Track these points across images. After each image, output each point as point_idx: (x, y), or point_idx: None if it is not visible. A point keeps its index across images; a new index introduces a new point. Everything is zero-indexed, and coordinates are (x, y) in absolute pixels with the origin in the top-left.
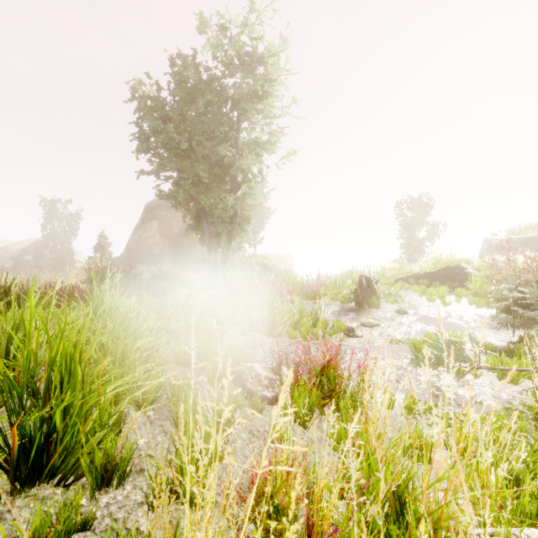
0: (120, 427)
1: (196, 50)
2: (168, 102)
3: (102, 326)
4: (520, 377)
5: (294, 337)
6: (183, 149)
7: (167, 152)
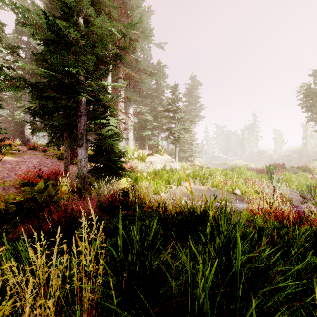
0: (226, 179)
1: (314, 70)
2: (313, 90)
3: (242, 175)
4: (314, 203)
5: (293, 188)
6: (314, 112)
7: (310, 114)
